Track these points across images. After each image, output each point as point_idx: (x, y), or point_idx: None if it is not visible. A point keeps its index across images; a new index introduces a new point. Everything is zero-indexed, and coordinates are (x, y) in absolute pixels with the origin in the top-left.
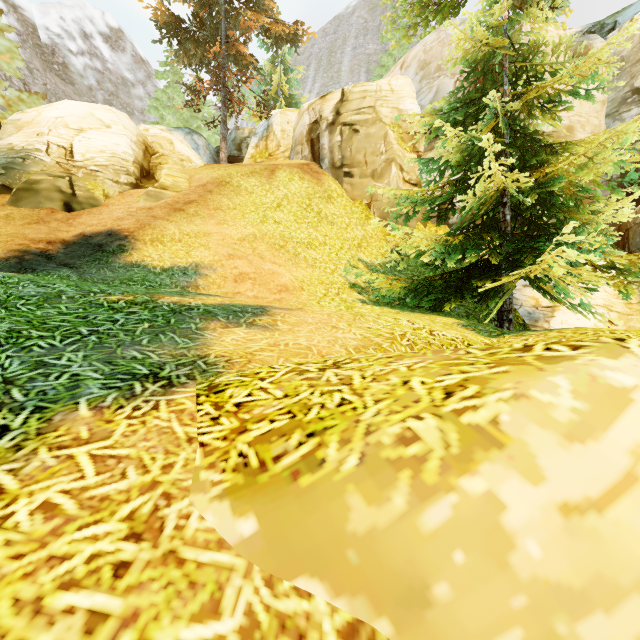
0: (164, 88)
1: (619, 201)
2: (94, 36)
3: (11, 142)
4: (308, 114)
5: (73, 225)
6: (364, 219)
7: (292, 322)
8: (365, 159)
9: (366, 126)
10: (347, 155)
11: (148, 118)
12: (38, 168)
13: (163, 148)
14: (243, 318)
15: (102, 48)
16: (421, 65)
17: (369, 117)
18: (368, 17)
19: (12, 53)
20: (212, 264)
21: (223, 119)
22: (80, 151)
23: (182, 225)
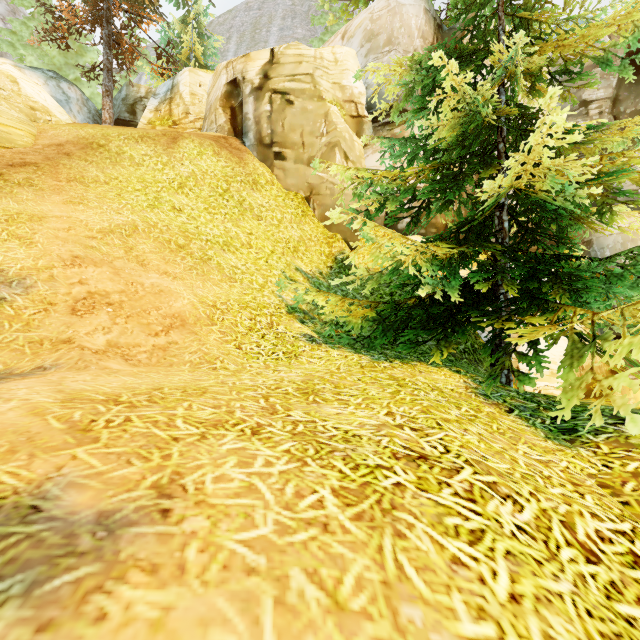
0: (24, 19)
1: (628, 214)
2: None
3: None
4: (226, 74)
5: None
6: (301, 215)
7: None
8: (301, 139)
9: (302, 98)
10: (278, 131)
11: None
12: None
13: None
14: None
15: None
16: (368, 36)
17: (306, 87)
18: (296, 0)
19: None
20: (26, 275)
21: (107, 66)
22: None
23: None
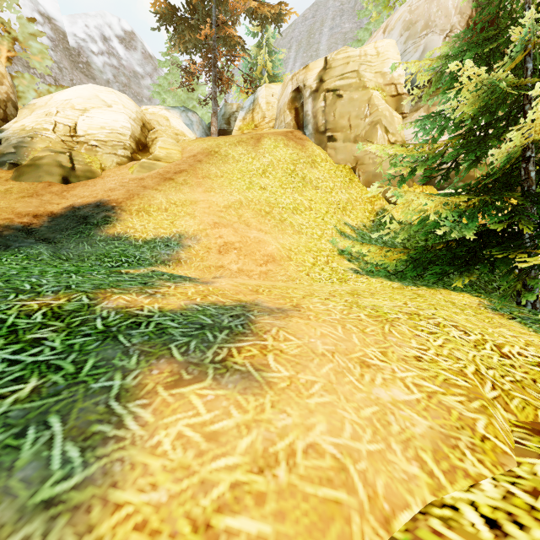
0: (165, 75)
1: None
2: (112, 39)
3: (24, 123)
4: (292, 84)
5: (65, 197)
6: (348, 182)
7: (292, 354)
8: (349, 123)
9: (349, 91)
10: (330, 120)
11: (154, 104)
12: (44, 145)
13: (160, 124)
14: (212, 347)
15: (118, 48)
16: (406, 26)
17: (353, 81)
18: None
19: (43, 54)
20: (196, 234)
21: (214, 96)
22: (82, 128)
23: (170, 194)
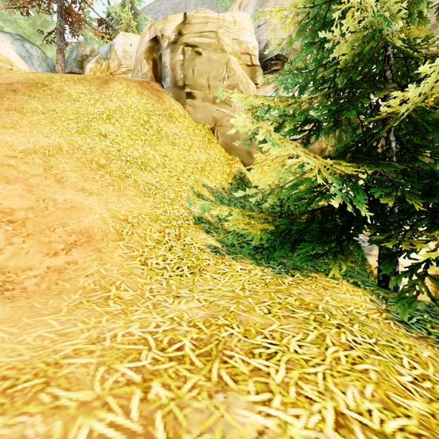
0: (4, 1)
1: None
2: None
3: None
4: (149, 33)
5: None
6: (207, 142)
7: None
8: (207, 83)
9: (208, 50)
10: (189, 76)
11: None
12: None
13: None
14: None
15: None
16: (259, 2)
17: (211, 42)
18: None
19: None
20: None
21: (59, 30)
22: None
23: None
